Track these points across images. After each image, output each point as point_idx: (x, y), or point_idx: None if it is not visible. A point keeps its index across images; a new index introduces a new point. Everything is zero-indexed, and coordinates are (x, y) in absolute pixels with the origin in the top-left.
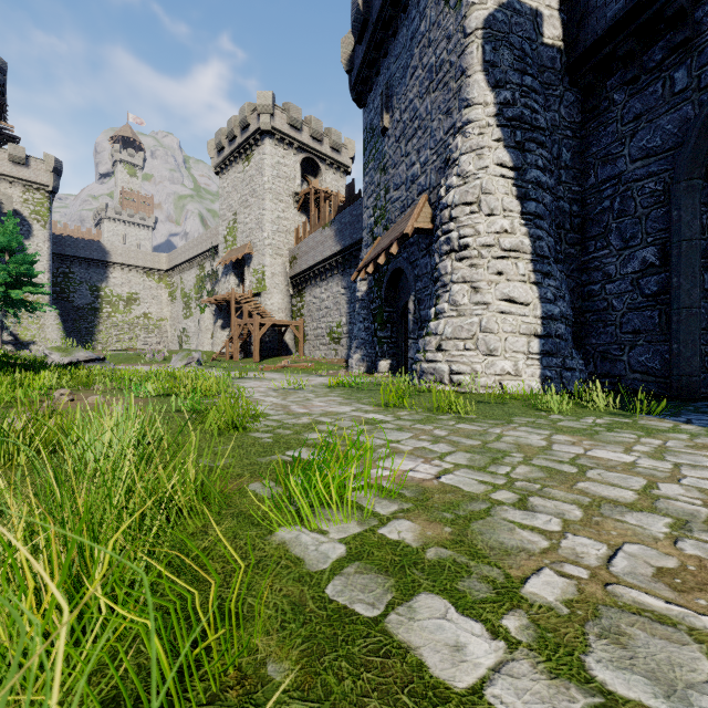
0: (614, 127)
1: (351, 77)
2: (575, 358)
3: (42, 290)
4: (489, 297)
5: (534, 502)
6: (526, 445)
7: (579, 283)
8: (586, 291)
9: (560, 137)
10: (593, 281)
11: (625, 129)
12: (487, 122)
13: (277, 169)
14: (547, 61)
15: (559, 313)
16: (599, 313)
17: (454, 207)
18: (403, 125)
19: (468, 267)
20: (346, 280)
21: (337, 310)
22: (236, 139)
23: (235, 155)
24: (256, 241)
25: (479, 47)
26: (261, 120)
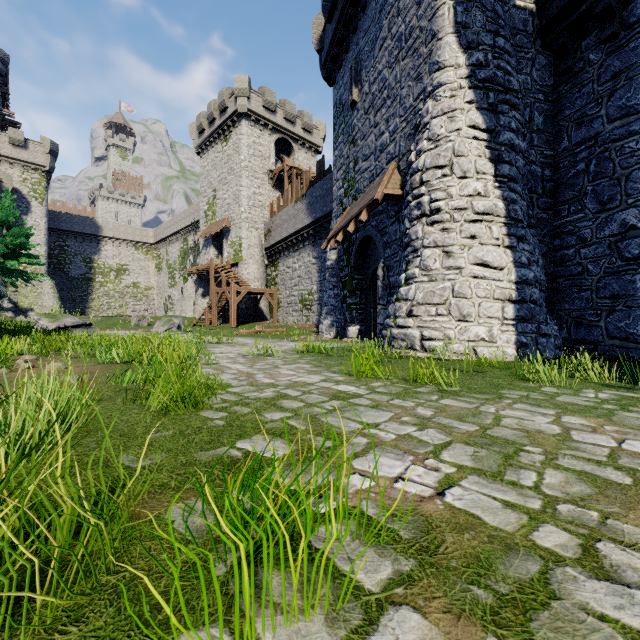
0: (590, 88)
1: (321, 57)
2: (550, 324)
3: (37, 261)
4: (462, 261)
5: (612, 557)
6: (536, 432)
7: (551, 248)
8: (559, 256)
9: (532, 101)
10: (566, 246)
11: (602, 89)
12: (459, 84)
13: (253, 149)
14: (519, 23)
15: (533, 278)
16: (572, 278)
17: (425, 171)
18: (372, 97)
19: (440, 231)
20: (317, 250)
21: (309, 278)
22: (215, 122)
23: (214, 136)
24: (233, 215)
25: (451, 8)
26: (238, 102)
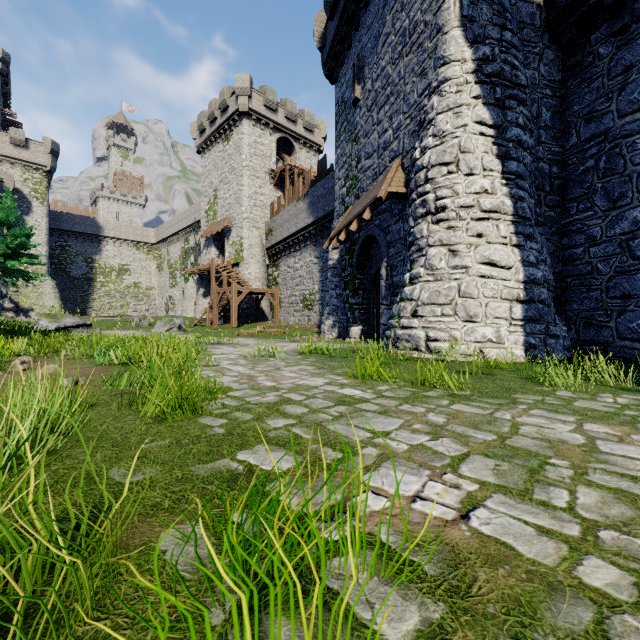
0: (599, 82)
1: (323, 54)
2: (558, 325)
3: (38, 261)
4: (468, 260)
5: None
6: (558, 441)
7: (558, 247)
8: (567, 255)
9: (539, 96)
10: (575, 244)
11: (612, 84)
12: (465, 79)
13: (254, 148)
14: (526, 17)
15: (541, 277)
16: (581, 278)
17: (430, 168)
18: (374, 94)
19: (445, 229)
20: (319, 250)
21: (310, 278)
22: (216, 121)
23: (215, 135)
24: (234, 215)
25: (456, 1)
26: (239, 101)
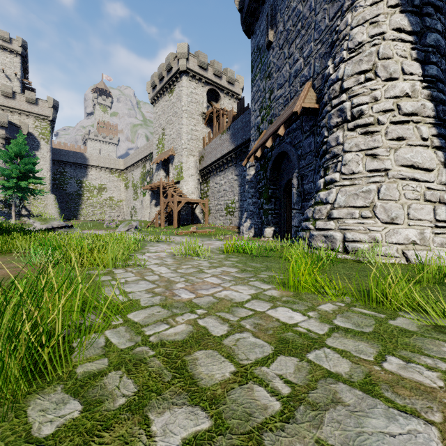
0: None
1: (242, 14)
2: None
3: (40, 181)
4: (388, 163)
5: None
6: None
7: None
8: None
9: None
10: None
11: None
12: None
13: (190, 97)
14: None
15: None
16: None
17: (345, 79)
18: (286, 33)
19: (362, 135)
20: (238, 170)
21: (232, 191)
22: (164, 79)
23: (163, 90)
24: (176, 146)
25: None
26: (180, 63)
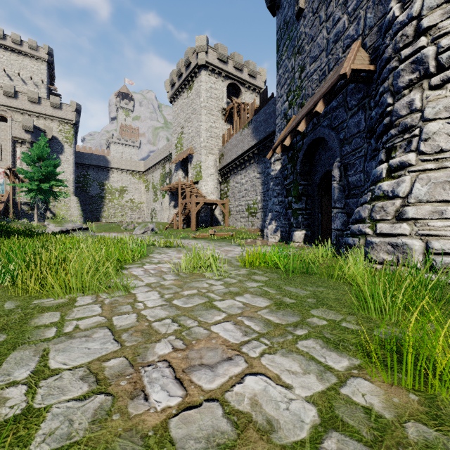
0: None
1: None
2: None
3: (61, 183)
4: None
5: None
6: None
7: None
8: None
9: None
10: None
11: None
12: None
13: (209, 92)
14: None
15: None
16: None
17: (425, 13)
18: None
19: None
20: (261, 167)
21: (254, 191)
22: (182, 76)
23: (181, 87)
24: (195, 145)
25: None
26: (198, 57)
